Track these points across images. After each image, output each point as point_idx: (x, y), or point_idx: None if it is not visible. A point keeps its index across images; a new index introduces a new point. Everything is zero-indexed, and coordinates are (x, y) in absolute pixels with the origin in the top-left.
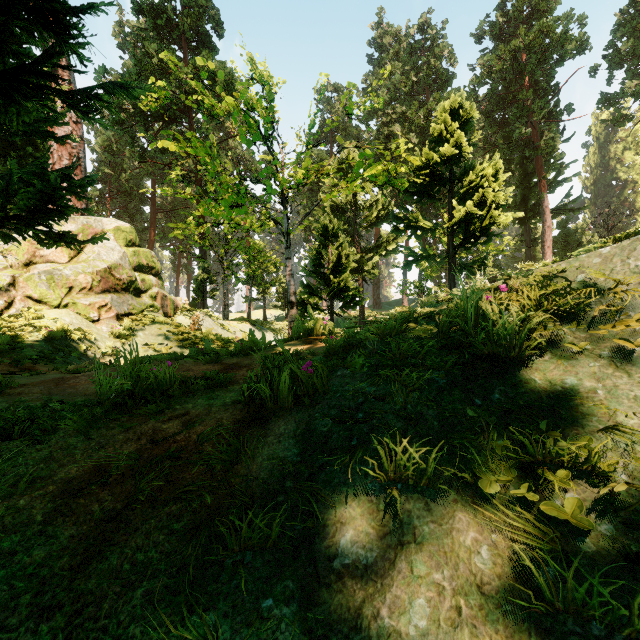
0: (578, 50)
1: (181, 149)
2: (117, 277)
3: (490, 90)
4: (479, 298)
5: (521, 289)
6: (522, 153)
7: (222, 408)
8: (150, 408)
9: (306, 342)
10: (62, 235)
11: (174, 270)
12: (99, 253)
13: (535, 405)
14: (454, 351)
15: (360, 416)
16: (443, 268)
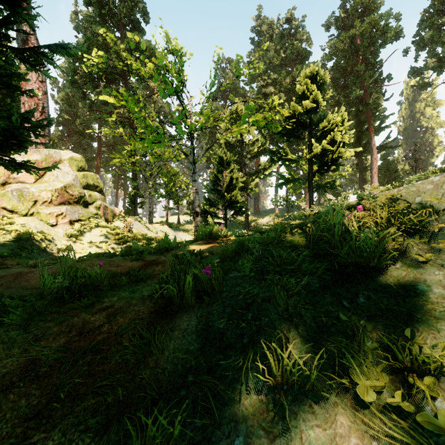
0: (395, 37)
1: (115, 100)
2: (70, 193)
3: (335, 64)
4: (342, 216)
5: (372, 208)
6: (357, 108)
7: (140, 301)
8: (82, 302)
9: (207, 243)
10: (22, 163)
11: (114, 187)
12: (57, 176)
13: (394, 308)
14: (325, 261)
15: (250, 315)
16: (303, 187)
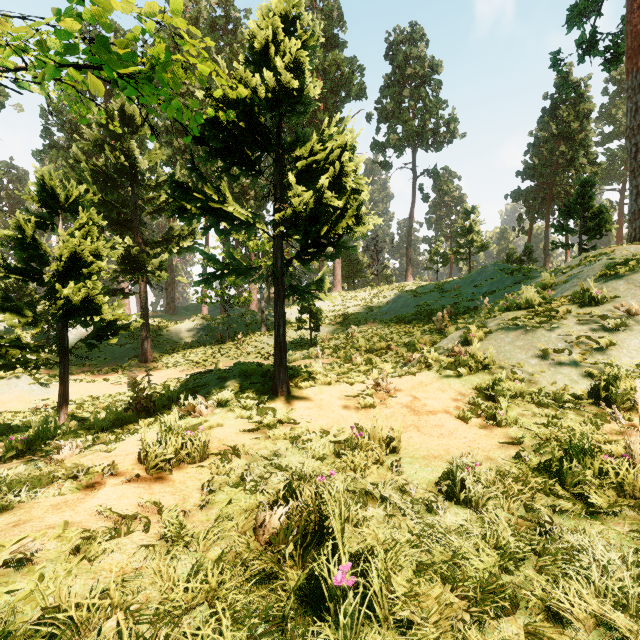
0: (359, 95)
1: None
2: None
3: None
4: None
5: None
6: None
7: None
8: None
9: None
10: None
11: None
12: None
13: None
14: None
15: None
16: None
